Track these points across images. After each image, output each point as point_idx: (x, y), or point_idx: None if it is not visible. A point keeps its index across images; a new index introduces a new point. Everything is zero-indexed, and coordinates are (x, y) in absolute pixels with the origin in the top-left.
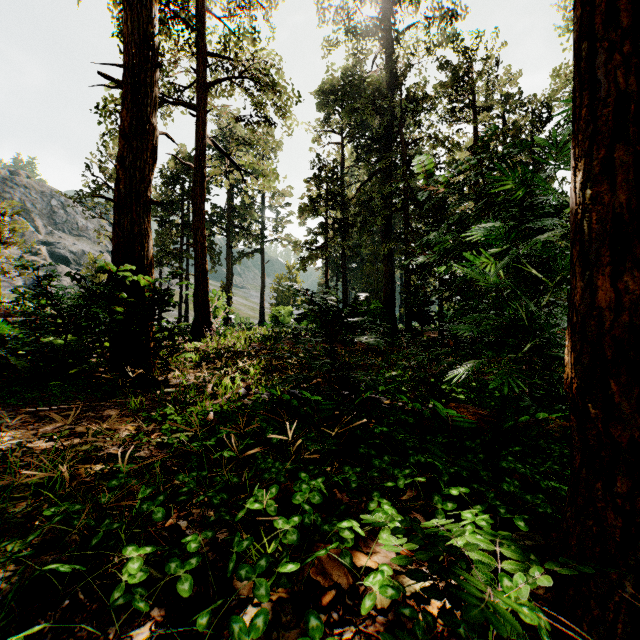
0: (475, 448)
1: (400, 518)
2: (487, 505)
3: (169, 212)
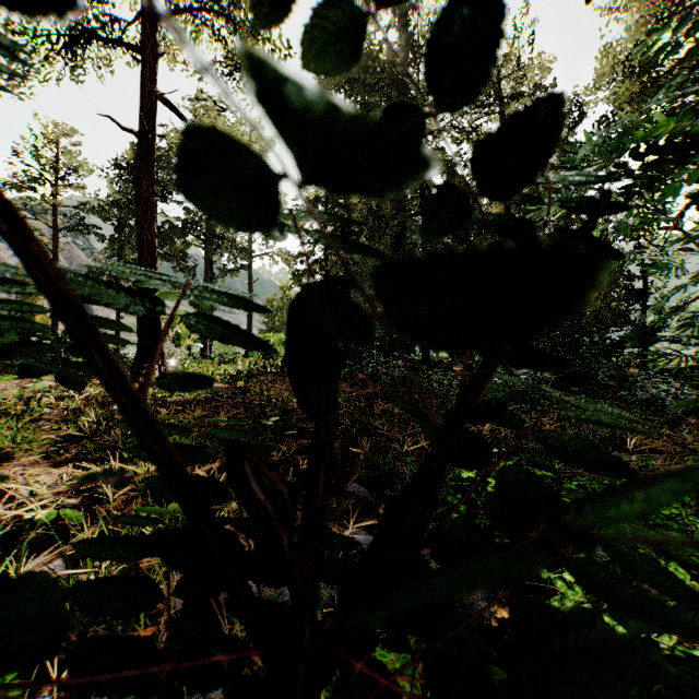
0: None
1: None
2: None
3: (126, 212)
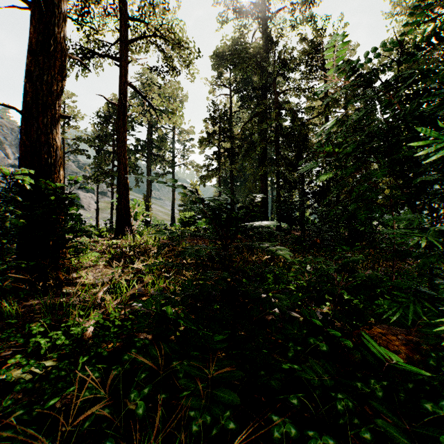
0: None
1: None
2: None
3: (103, 142)
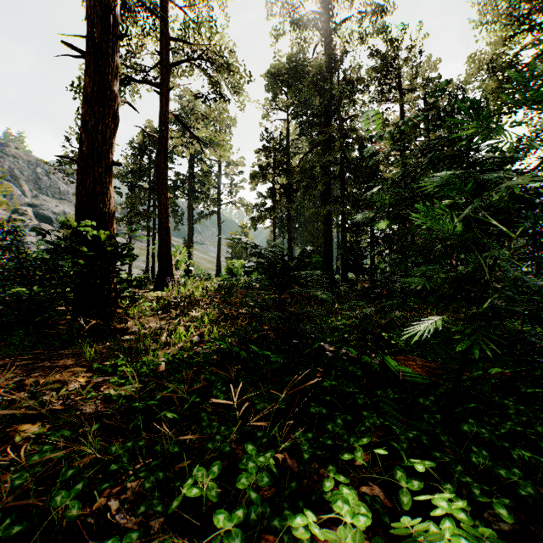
0: (429, 406)
1: (363, 506)
2: (456, 481)
3: (138, 178)
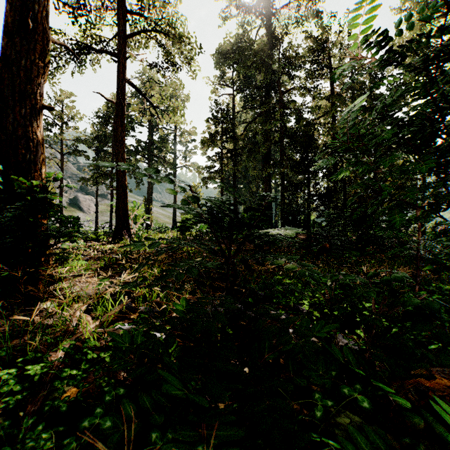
0: None
1: None
2: None
3: (102, 143)
